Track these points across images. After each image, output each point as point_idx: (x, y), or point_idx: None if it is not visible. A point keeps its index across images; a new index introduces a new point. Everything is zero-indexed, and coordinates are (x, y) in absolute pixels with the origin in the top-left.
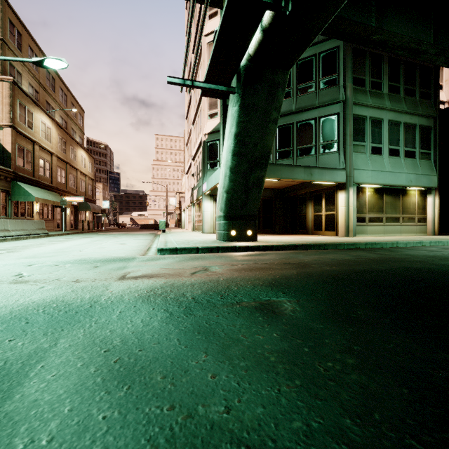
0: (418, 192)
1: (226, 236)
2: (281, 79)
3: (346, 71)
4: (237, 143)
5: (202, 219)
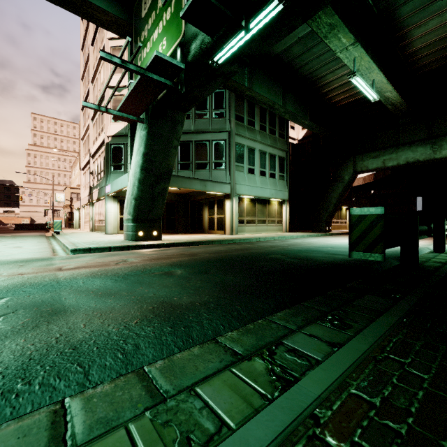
0: (277, 202)
1: (135, 237)
2: (180, 118)
3: (231, 109)
4: (145, 161)
5: (105, 220)
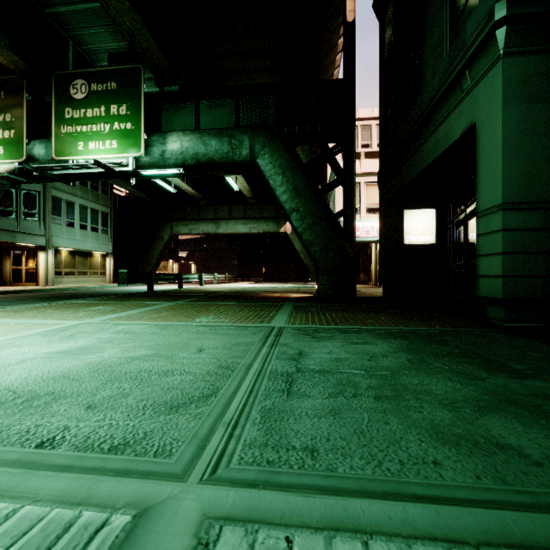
0: (101, 255)
1: None
2: (1, 187)
3: None
4: None
5: None
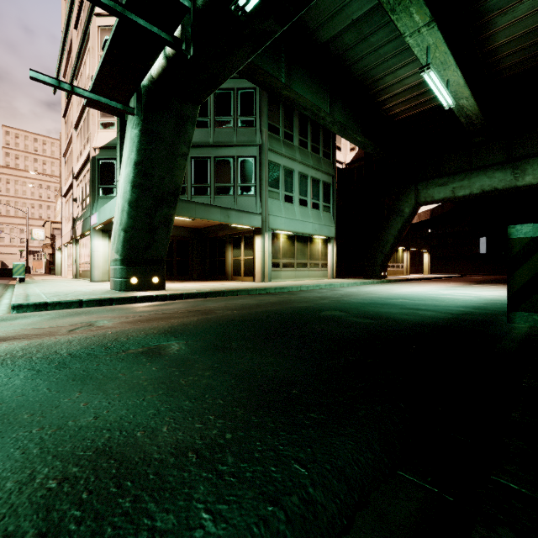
0: (322, 241)
1: (125, 285)
2: (191, 113)
3: (263, 116)
4: (138, 173)
5: (90, 262)
